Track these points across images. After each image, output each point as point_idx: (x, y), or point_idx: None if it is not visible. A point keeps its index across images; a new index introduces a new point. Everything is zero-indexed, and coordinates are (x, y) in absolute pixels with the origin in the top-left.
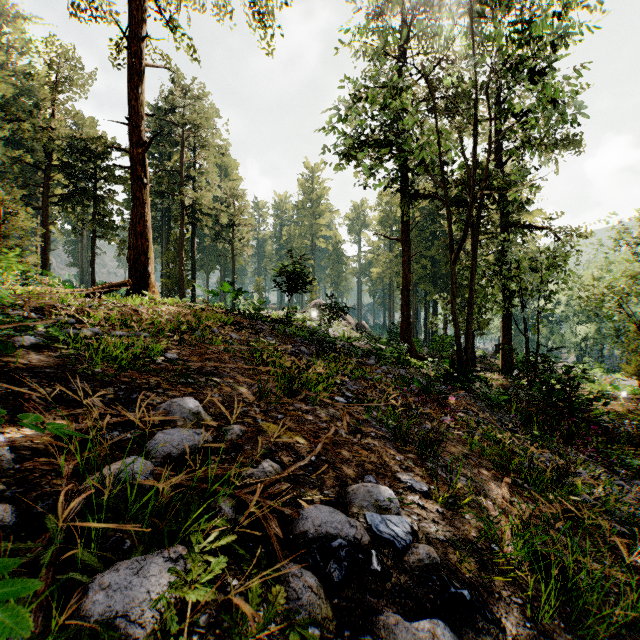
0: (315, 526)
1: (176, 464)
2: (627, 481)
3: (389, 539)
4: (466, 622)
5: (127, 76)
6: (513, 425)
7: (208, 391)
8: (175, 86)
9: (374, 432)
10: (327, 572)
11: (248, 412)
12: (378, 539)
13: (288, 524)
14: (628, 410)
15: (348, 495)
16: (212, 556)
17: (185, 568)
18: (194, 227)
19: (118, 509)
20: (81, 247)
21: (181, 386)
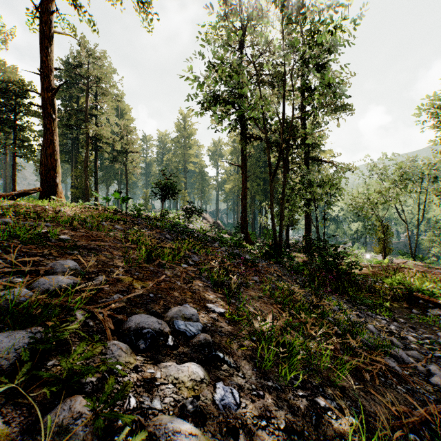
0: (136, 324)
1: (52, 295)
2: (364, 312)
3: (183, 331)
4: (217, 368)
5: (39, 39)
6: (302, 283)
7: (88, 259)
8: (81, 48)
9: (202, 283)
10: (137, 345)
11: (114, 270)
12: (177, 332)
13: (121, 325)
14: (373, 273)
15: (167, 313)
16: (60, 333)
17: (41, 337)
18: (97, 152)
19: (4, 313)
20: (5, 164)
21: (68, 255)
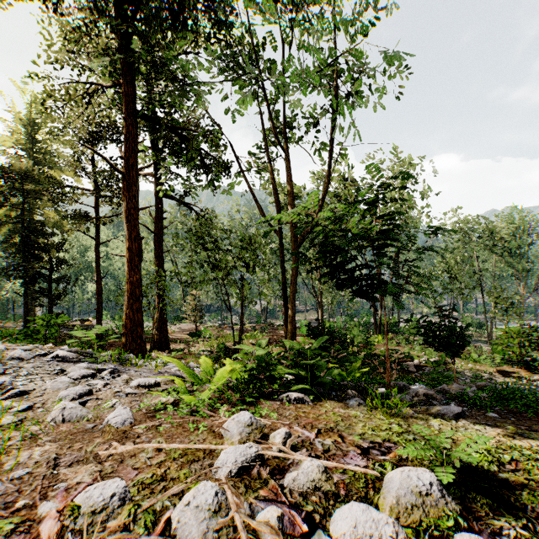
0: None
1: None
2: None
3: None
4: None
5: None
6: None
7: None
8: None
9: None
10: None
11: None
12: None
13: None
14: None
15: None
16: None
17: None
18: None
19: None
20: None
21: None
